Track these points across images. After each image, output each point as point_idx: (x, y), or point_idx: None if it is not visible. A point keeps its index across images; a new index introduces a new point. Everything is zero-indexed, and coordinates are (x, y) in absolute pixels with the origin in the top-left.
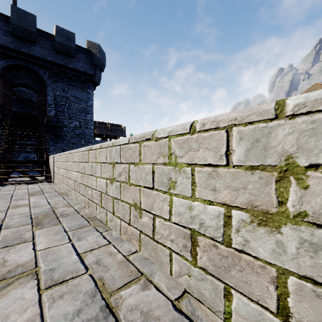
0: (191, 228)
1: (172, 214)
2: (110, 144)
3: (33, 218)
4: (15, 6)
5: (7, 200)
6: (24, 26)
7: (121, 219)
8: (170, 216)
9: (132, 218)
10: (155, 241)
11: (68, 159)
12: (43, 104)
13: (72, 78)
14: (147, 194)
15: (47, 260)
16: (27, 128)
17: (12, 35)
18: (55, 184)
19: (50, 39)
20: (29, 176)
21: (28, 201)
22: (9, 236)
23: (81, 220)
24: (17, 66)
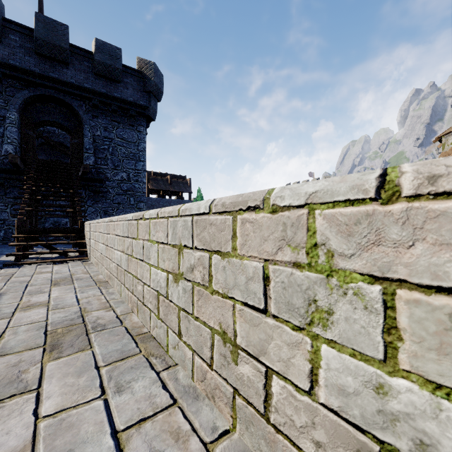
0: (382, 441)
1: (318, 382)
2: (173, 211)
3: (50, 330)
4: (41, 14)
5: (18, 294)
6: (53, 41)
7: (194, 350)
8: (312, 386)
9: (217, 356)
10: (271, 424)
11: (109, 229)
12: (78, 149)
13: (117, 111)
14: (250, 321)
15: (53, 448)
16: (56, 183)
17: (37, 55)
18: (91, 264)
19: (88, 58)
20: (57, 252)
21: (48, 295)
22: (1, 374)
23: (125, 339)
24: (44, 97)
